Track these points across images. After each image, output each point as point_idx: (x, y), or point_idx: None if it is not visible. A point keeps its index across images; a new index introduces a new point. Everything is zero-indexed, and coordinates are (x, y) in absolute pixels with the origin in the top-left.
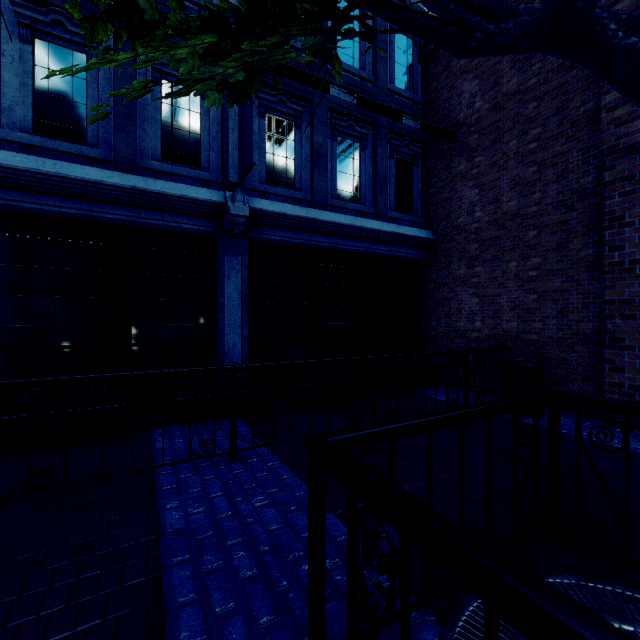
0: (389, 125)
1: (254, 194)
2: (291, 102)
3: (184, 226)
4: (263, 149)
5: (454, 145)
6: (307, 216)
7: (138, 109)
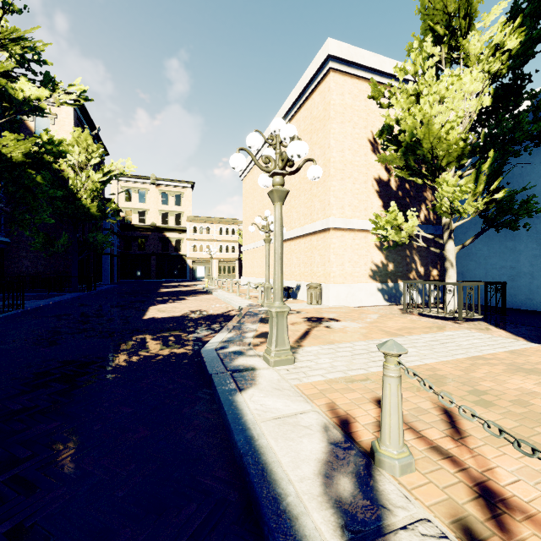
0: None
1: None
2: None
3: None
4: None
5: None
6: None
7: None
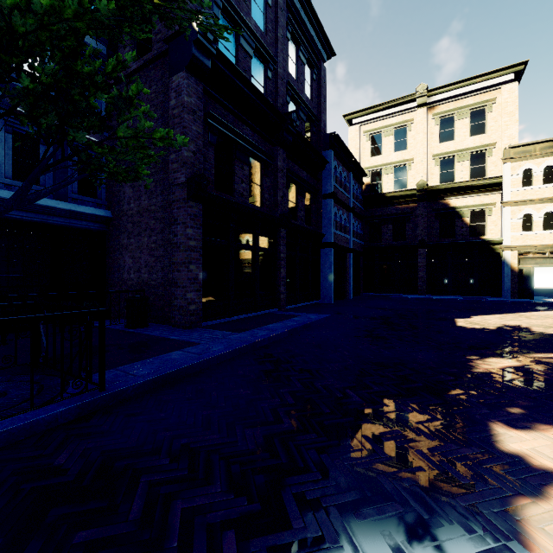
0: None
1: None
2: None
3: None
4: None
5: None
6: None
7: None
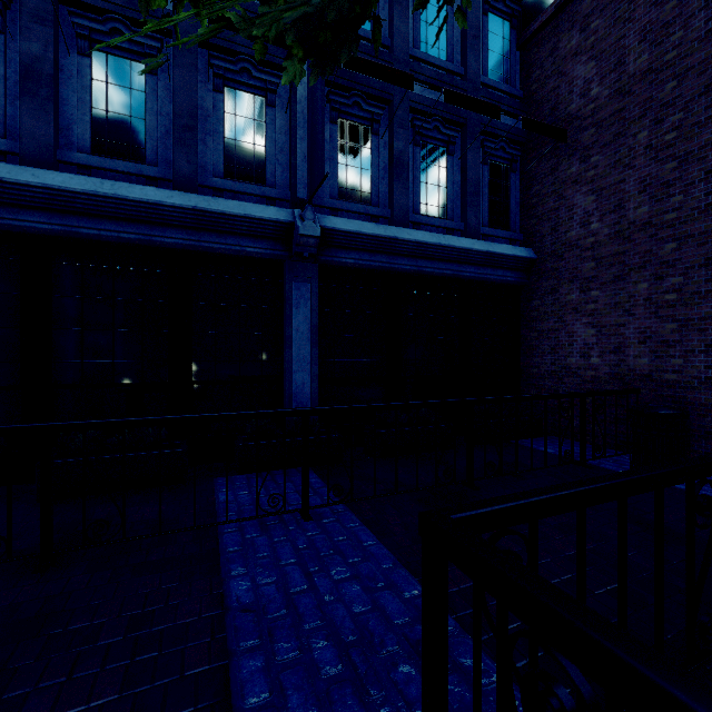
0: (481, 125)
1: (325, 212)
2: (367, 104)
3: (248, 250)
4: (335, 160)
5: (563, 144)
6: (386, 235)
7: (199, 121)
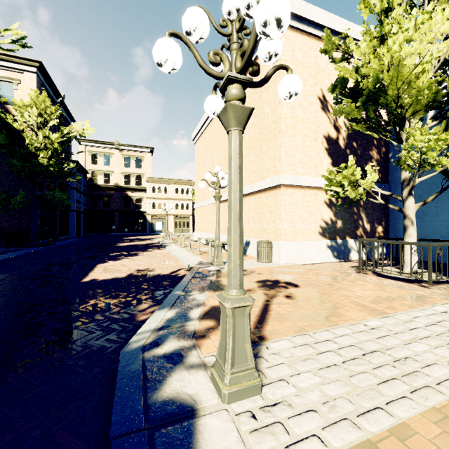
0: None
1: None
2: None
3: None
4: None
5: None
6: None
7: None
